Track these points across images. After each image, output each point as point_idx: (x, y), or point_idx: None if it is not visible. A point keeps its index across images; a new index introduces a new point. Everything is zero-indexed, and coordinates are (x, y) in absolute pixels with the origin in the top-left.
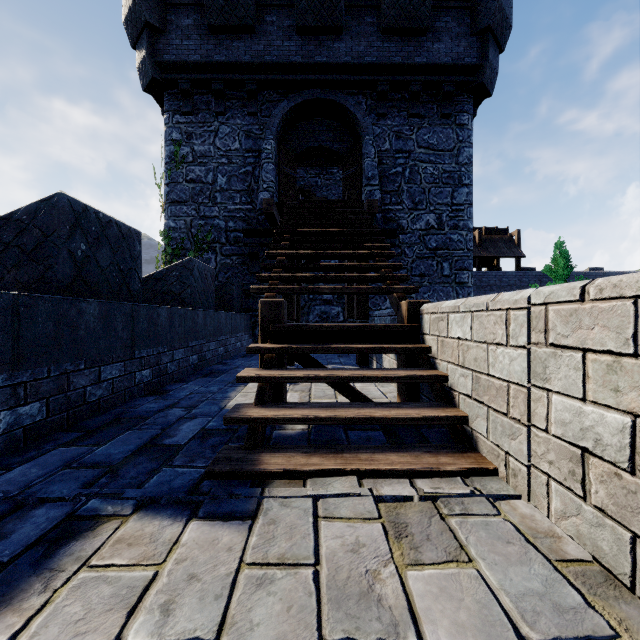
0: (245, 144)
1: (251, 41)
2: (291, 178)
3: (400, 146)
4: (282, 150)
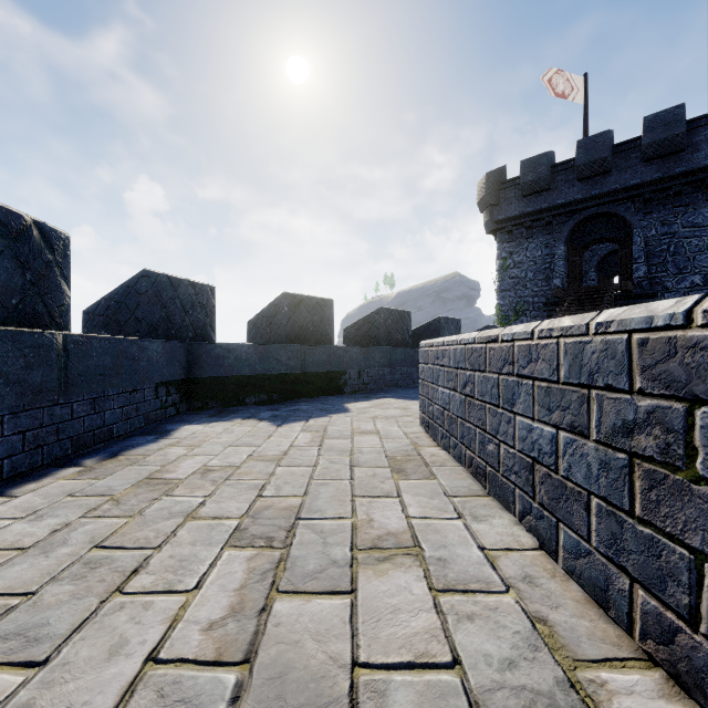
0: (544, 252)
1: (548, 195)
2: (577, 263)
3: (665, 230)
4: (570, 249)
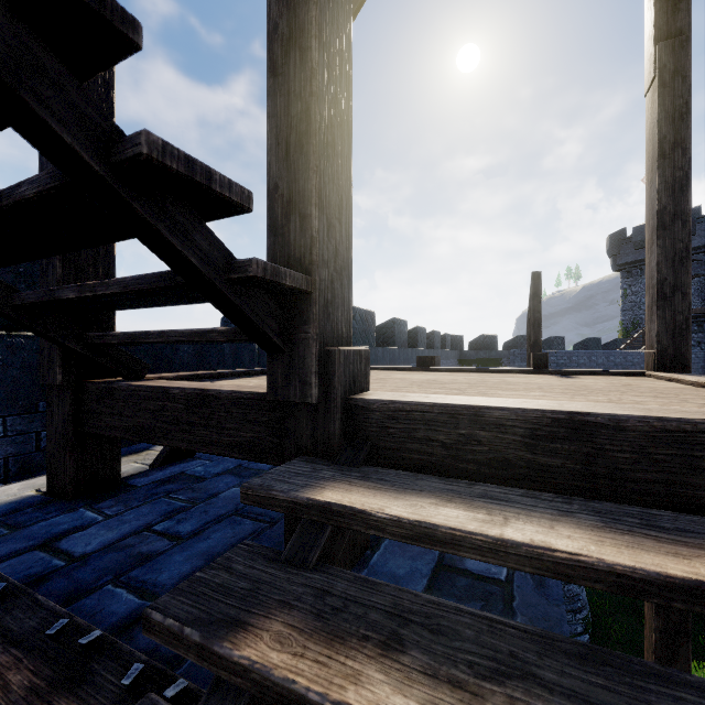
0: None
1: None
2: None
3: None
4: None
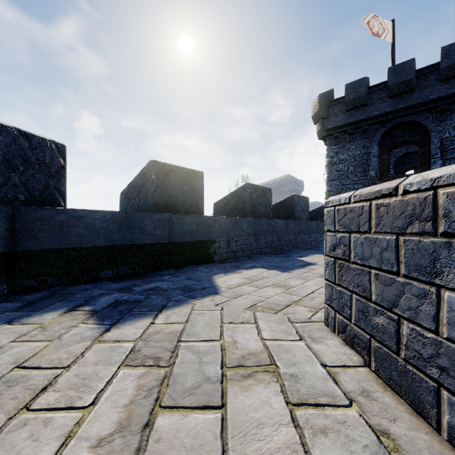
0: (362, 151)
1: (365, 109)
2: (386, 160)
3: None
4: (381, 149)
